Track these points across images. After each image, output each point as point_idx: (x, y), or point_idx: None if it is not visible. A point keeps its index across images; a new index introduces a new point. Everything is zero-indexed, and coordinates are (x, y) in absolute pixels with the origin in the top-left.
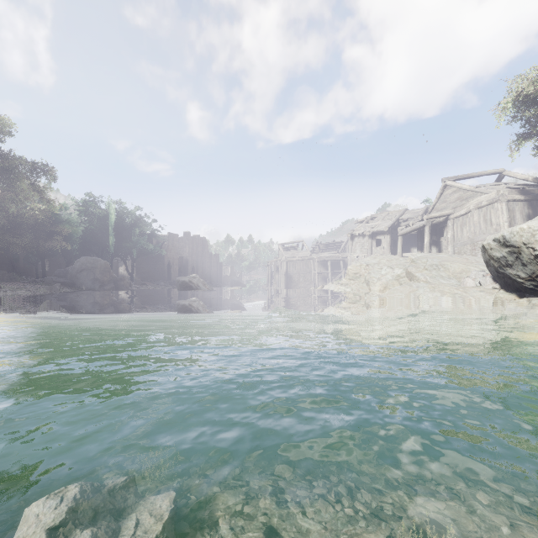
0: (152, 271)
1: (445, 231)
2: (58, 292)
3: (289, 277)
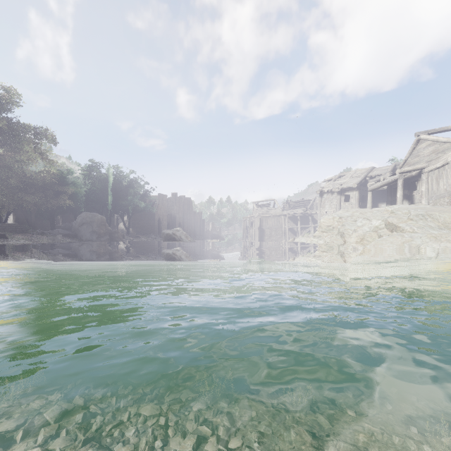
0: (145, 226)
1: (418, 185)
2: (58, 243)
3: (262, 231)
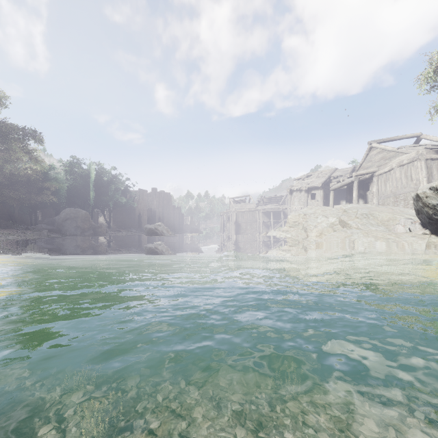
0: (126, 221)
1: (370, 186)
2: (45, 238)
3: (238, 225)
